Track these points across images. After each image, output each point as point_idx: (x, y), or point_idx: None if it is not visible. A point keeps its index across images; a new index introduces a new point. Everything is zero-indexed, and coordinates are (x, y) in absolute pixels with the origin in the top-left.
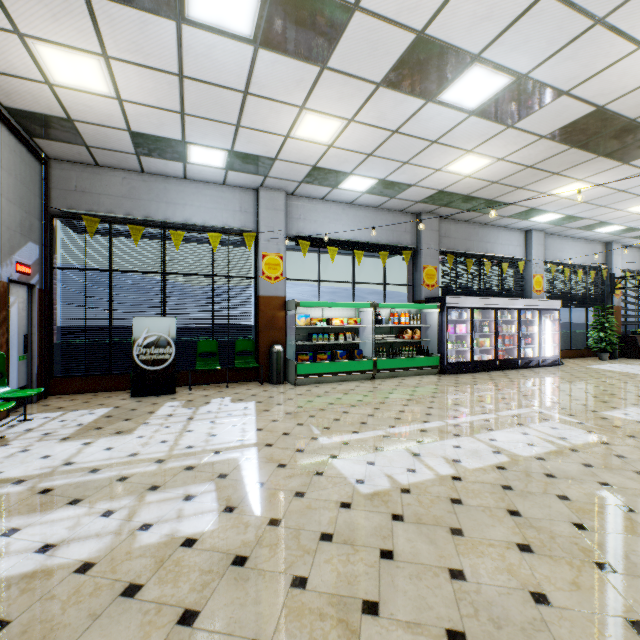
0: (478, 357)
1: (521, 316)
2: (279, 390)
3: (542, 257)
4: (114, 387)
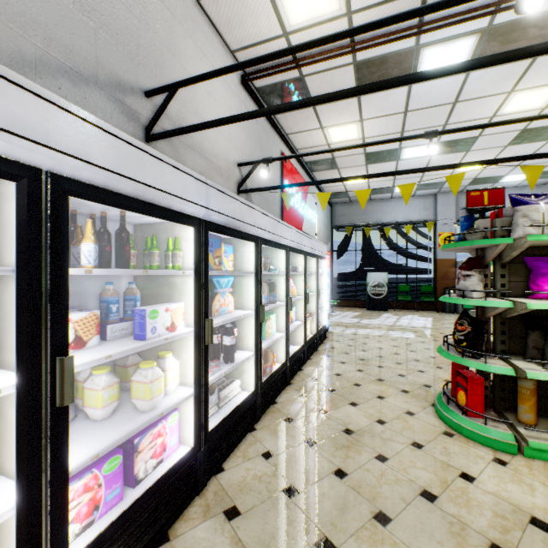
0: None
1: None
2: (449, 315)
3: None
4: (357, 306)
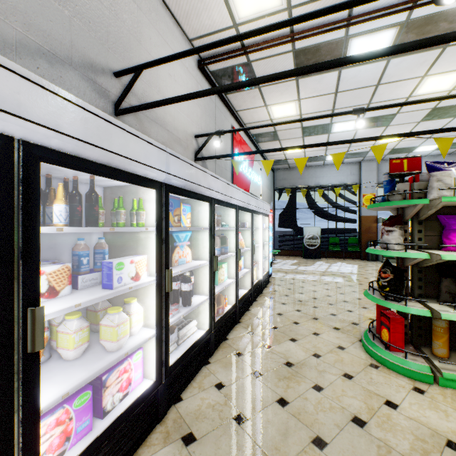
0: None
1: None
2: (371, 263)
3: None
4: (295, 255)
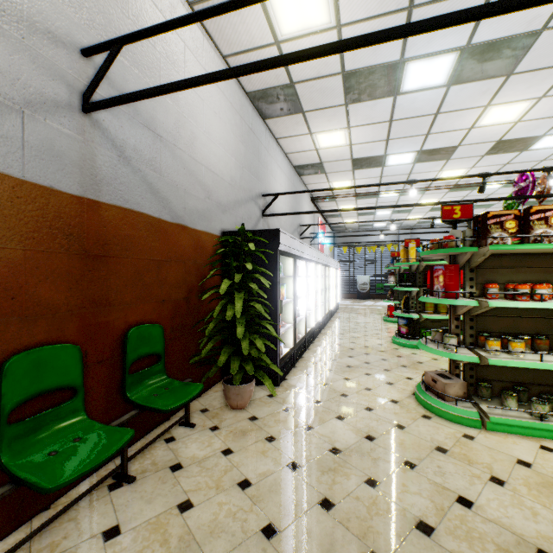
0: None
1: None
2: None
3: None
4: (350, 297)
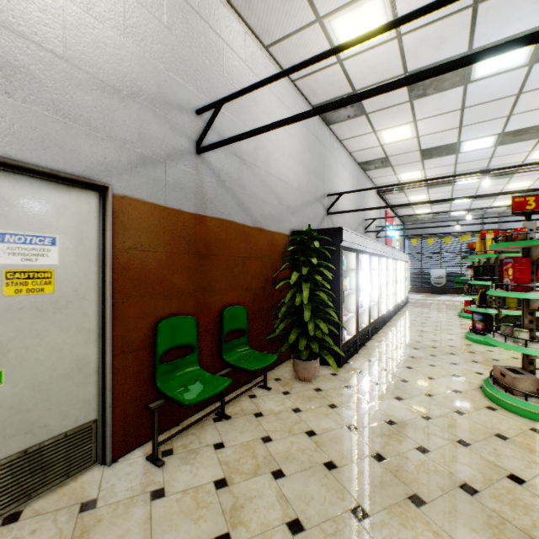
0: None
1: None
2: None
3: None
4: (423, 291)
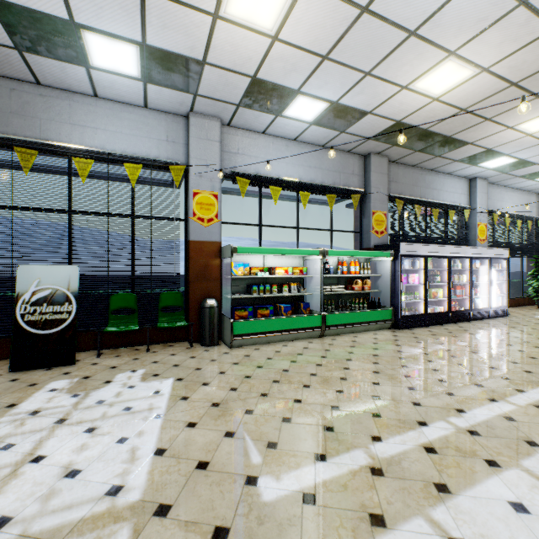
0: (431, 309)
1: (472, 265)
2: (210, 356)
3: (485, 206)
4: None
